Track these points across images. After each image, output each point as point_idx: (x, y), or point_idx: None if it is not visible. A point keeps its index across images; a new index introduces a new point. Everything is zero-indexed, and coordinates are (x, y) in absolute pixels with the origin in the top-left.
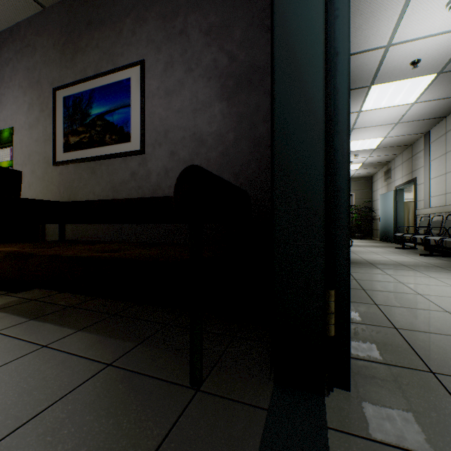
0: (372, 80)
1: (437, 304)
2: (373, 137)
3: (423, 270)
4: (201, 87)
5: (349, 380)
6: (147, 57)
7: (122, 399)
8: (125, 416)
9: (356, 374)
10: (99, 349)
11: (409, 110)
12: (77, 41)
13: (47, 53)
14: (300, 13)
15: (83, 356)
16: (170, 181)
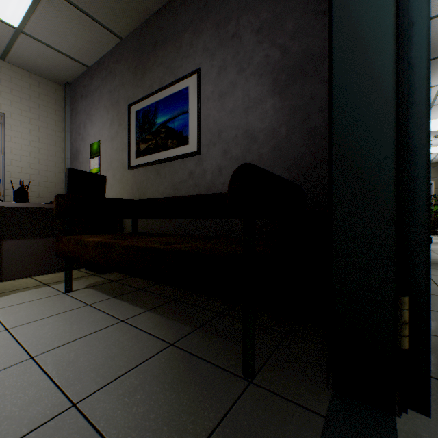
0: None
1: None
2: None
3: None
4: (252, 85)
5: (428, 404)
6: (203, 65)
7: (183, 378)
8: (185, 393)
9: None
10: (163, 329)
11: None
12: (146, 62)
13: (124, 77)
14: None
15: (151, 334)
16: (223, 178)
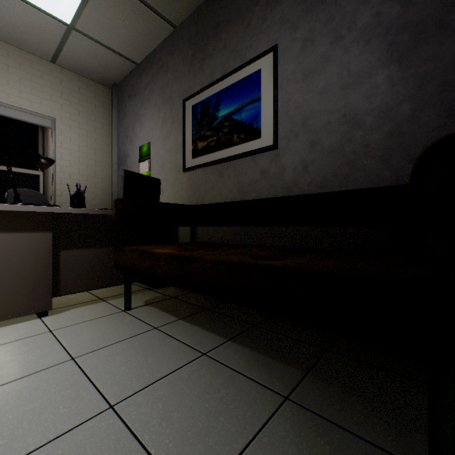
0: None
1: None
2: None
3: None
4: (354, 55)
5: None
6: (280, 41)
7: None
8: None
9: None
10: (261, 370)
11: None
12: (205, 49)
13: (177, 69)
14: None
15: (249, 377)
16: (309, 176)
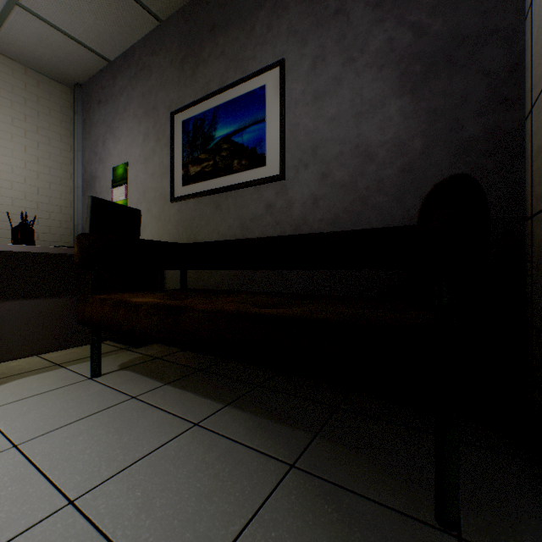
0: None
1: None
2: None
3: None
4: (367, 80)
5: None
6: (288, 55)
7: (344, 535)
8: None
9: None
10: (264, 437)
11: None
12: (198, 53)
13: (164, 74)
14: None
15: (250, 447)
16: (320, 213)
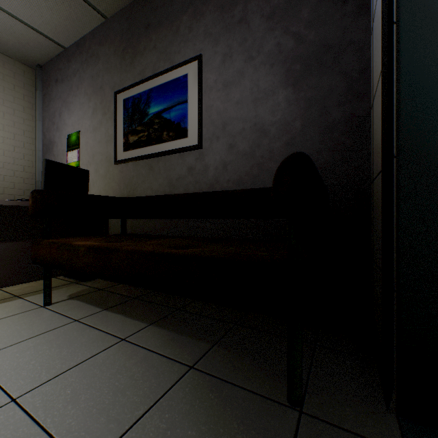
0: None
1: None
2: None
3: None
4: (262, 74)
5: None
6: (204, 51)
7: (219, 413)
8: (229, 436)
9: None
10: (175, 347)
11: None
12: (136, 45)
13: (109, 61)
14: None
15: (162, 355)
16: (228, 175)
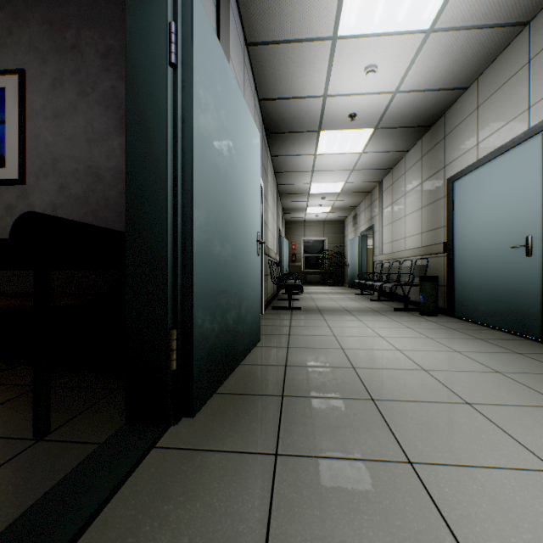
0: (319, 126)
1: (340, 343)
2: (335, 181)
3: (359, 315)
4: (97, 115)
5: (193, 408)
6: (29, 66)
7: None
8: None
9: (216, 405)
10: None
11: (360, 159)
12: None
13: None
14: (148, 78)
15: None
16: None
